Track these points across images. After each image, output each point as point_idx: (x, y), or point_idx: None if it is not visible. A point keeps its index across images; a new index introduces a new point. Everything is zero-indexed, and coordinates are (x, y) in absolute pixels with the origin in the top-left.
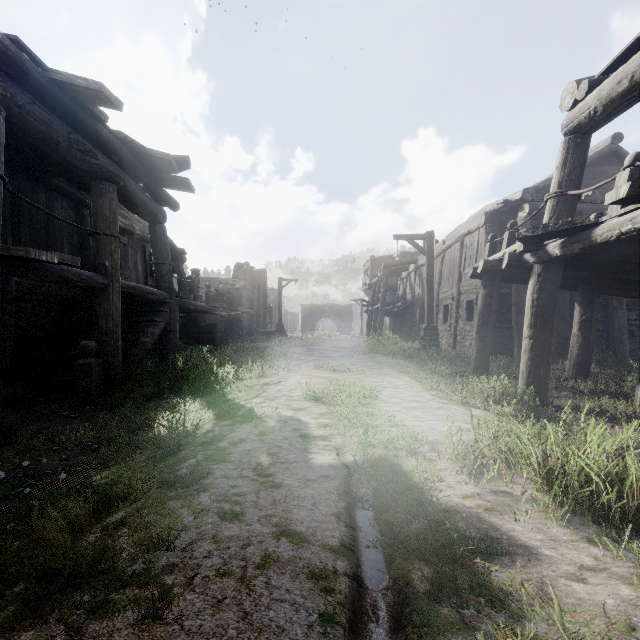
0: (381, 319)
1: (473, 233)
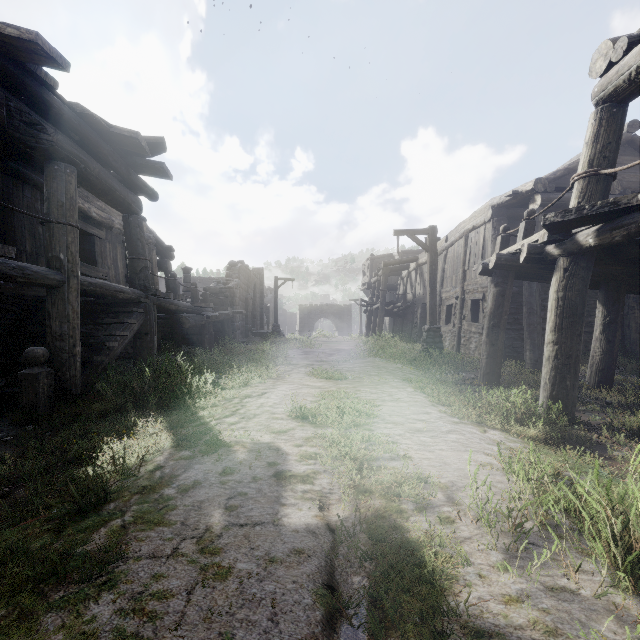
0: (381, 320)
1: (478, 228)
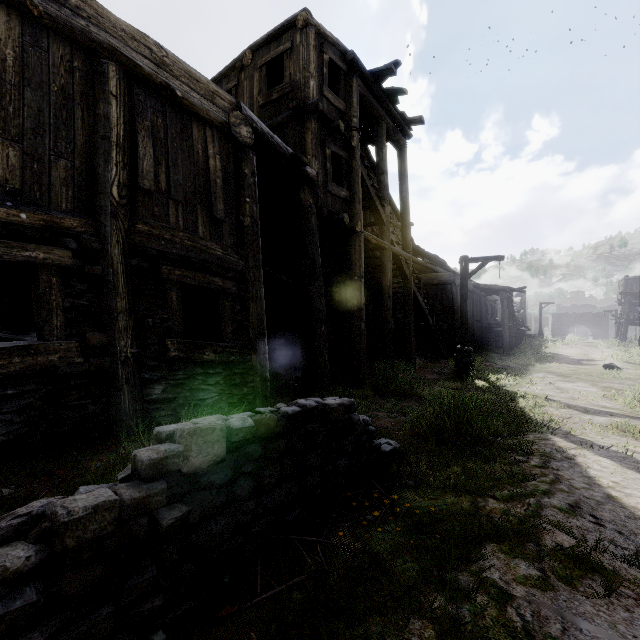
0: (624, 330)
1: None
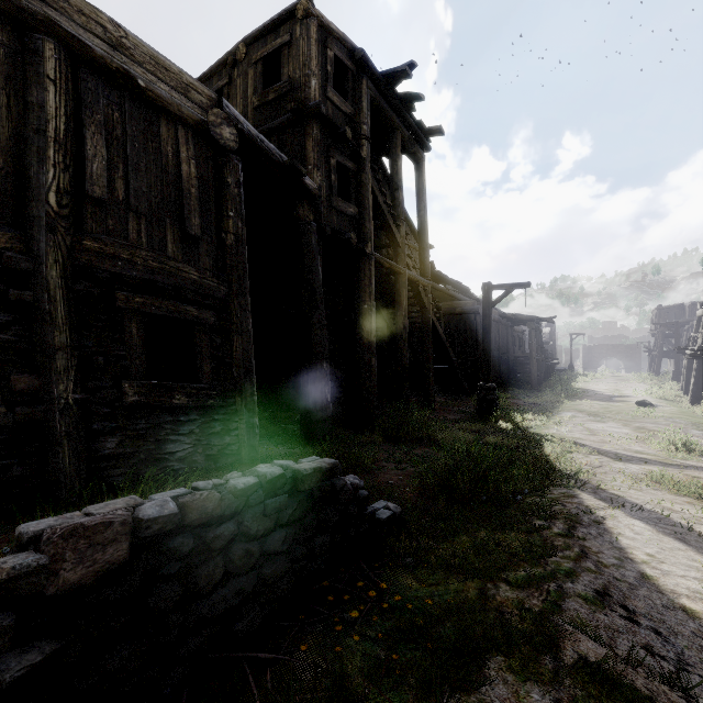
0: (658, 363)
1: None
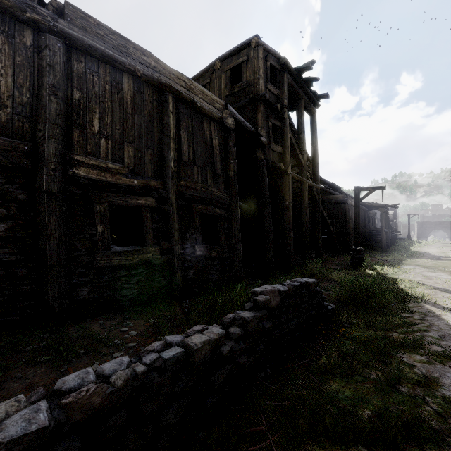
0: None
1: None
